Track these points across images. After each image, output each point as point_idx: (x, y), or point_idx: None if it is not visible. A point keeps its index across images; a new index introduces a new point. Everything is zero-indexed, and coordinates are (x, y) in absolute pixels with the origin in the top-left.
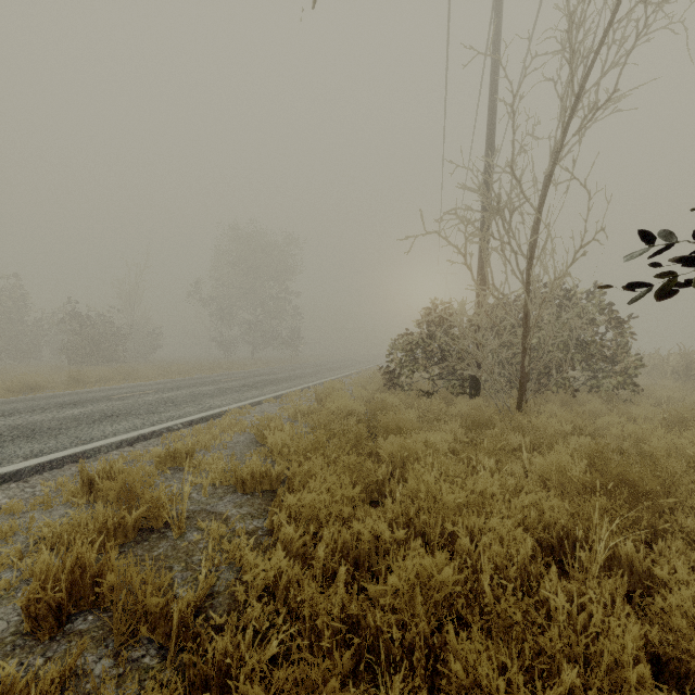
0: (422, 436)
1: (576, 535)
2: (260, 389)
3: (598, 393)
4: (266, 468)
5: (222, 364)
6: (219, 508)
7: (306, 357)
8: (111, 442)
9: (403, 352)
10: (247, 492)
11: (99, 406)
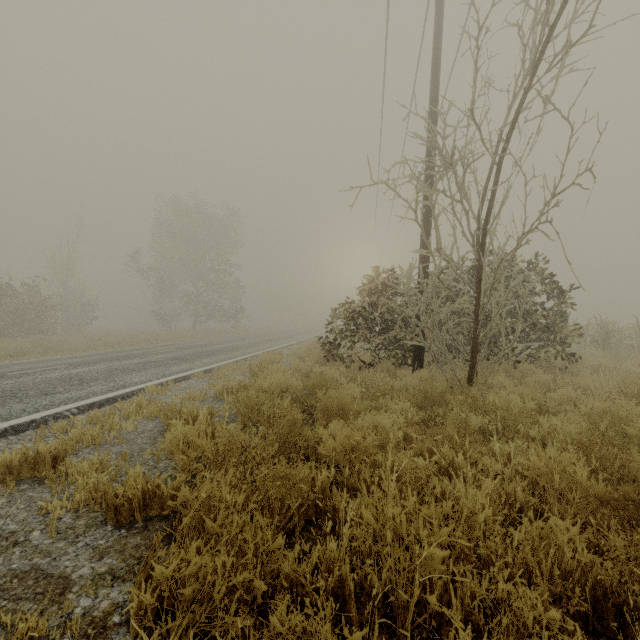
0: (370, 420)
1: (624, 599)
2: (190, 362)
3: (538, 363)
4: (154, 485)
5: (160, 335)
6: (63, 564)
7: (249, 329)
8: None
9: (343, 321)
10: (122, 523)
11: None
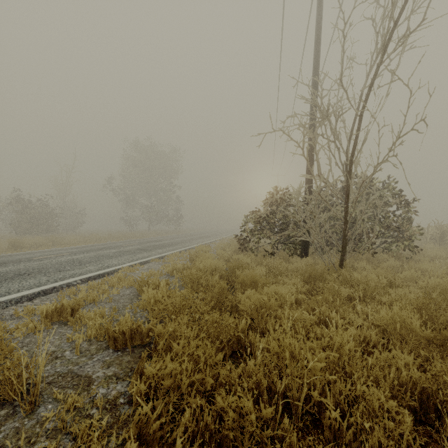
0: (273, 289)
1: (440, 399)
2: (149, 251)
3: (391, 253)
4: (137, 325)
5: (126, 234)
6: (86, 369)
7: (186, 230)
8: (11, 298)
9: (253, 224)
10: (118, 348)
11: (18, 266)
